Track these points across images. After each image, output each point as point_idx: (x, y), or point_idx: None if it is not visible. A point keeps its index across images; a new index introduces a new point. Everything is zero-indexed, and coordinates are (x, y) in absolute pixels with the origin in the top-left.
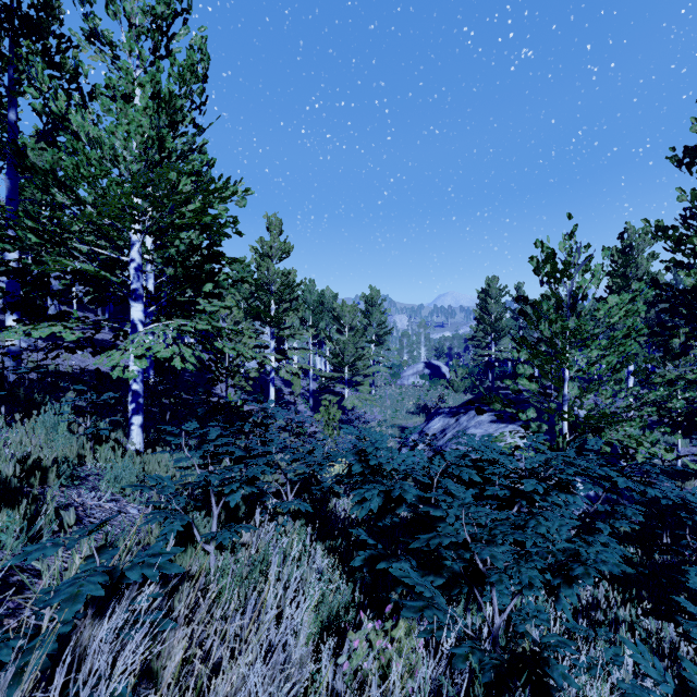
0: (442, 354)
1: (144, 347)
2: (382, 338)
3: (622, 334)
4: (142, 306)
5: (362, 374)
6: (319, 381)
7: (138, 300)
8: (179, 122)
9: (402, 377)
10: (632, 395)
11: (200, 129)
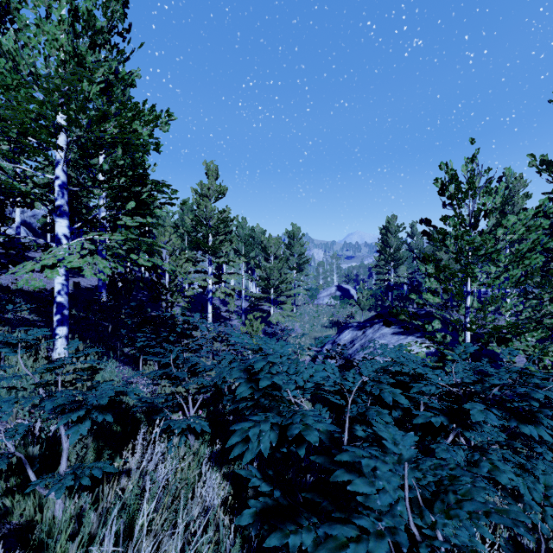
0: (351, 280)
1: (57, 258)
2: (302, 266)
3: (526, 248)
4: (66, 222)
5: (285, 294)
6: (249, 301)
7: (63, 216)
8: (101, 45)
9: (318, 298)
10: (530, 308)
11: (123, 53)
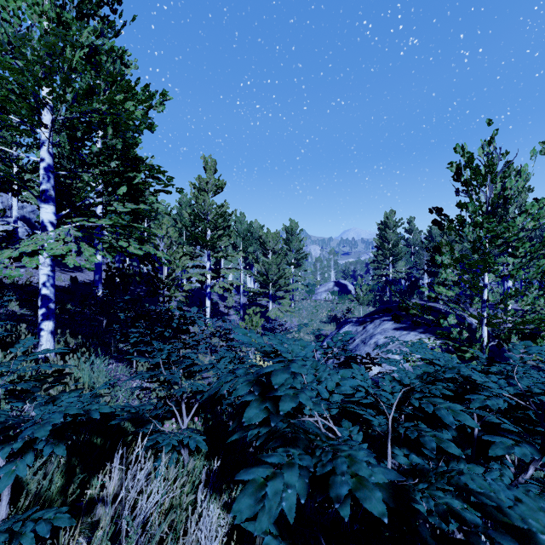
0: (348, 275)
1: (37, 245)
2: (300, 261)
3: None
4: (52, 208)
5: (283, 290)
6: (248, 296)
7: (48, 201)
8: (89, 15)
9: (316, 293)
10: None
11: (113, 25)
